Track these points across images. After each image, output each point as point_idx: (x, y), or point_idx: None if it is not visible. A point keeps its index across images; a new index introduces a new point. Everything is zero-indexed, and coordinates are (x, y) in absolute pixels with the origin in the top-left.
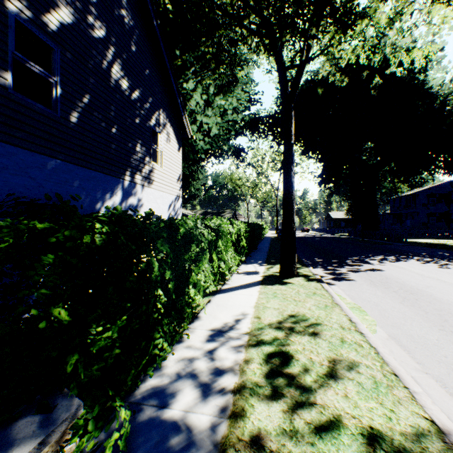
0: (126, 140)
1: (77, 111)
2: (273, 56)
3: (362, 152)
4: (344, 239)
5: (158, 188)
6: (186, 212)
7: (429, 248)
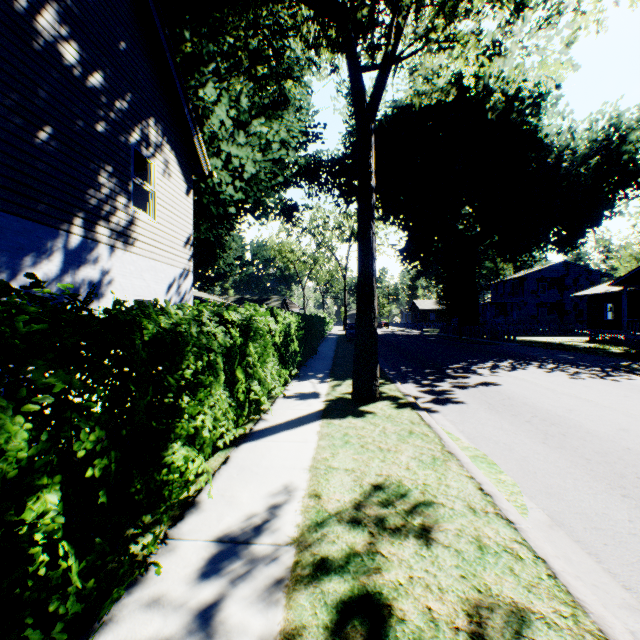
0: (73, 159)
1: None
2: (341, 53)
3: (458, 219)
4: (436, 338)
5: (147, 254)
6: (211, 299)
7: (546, 348)
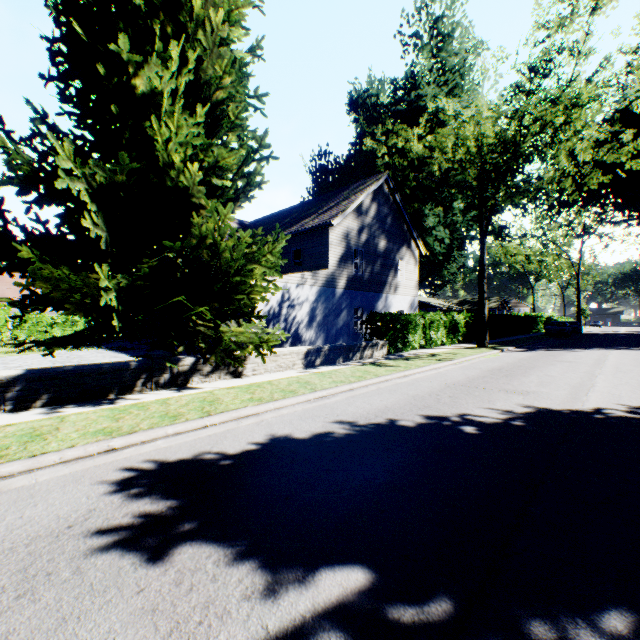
0: (385, 273)
1: (368, 270)
2: None
3: None
4: None
5: (401, 294)
6: (435, 303)
7: None
